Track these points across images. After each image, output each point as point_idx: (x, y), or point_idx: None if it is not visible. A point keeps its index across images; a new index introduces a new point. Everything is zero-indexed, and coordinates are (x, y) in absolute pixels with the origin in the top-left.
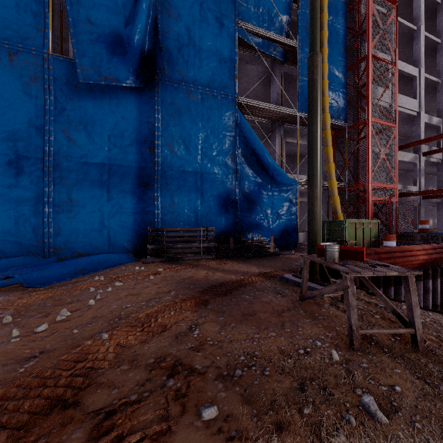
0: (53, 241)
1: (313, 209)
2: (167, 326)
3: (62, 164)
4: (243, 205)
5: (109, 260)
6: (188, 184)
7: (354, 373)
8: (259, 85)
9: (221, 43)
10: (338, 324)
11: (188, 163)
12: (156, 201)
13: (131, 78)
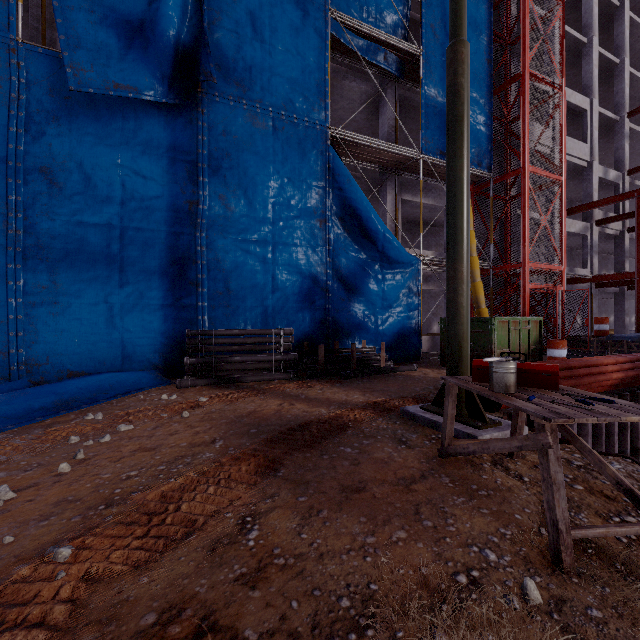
0: (25, 353)
1: (457, 299)
2: (197, 521)
3: (41, 225)
4: (339, 295)
5: (119, 384)
6: (252, 261)
7: (583, 639)
8: (362, 114)
9: (305, 42)
10: (517, 507)
11: (252, 228)
12: (200, 287)
13: (159, 88)
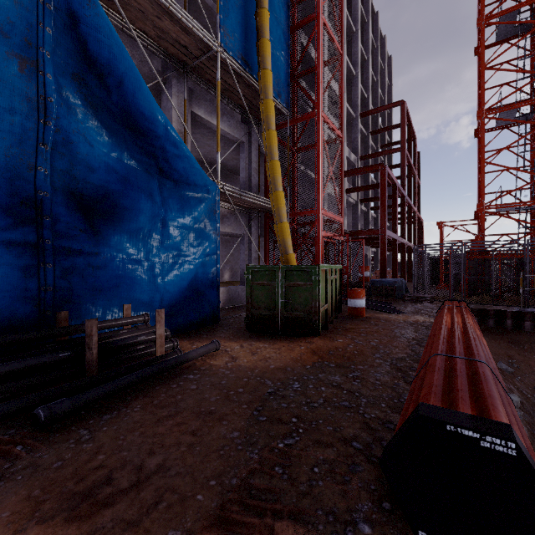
0: None
1: None
2: None
3: None
4: (73, 221)
5: None
6: None
7: None
8: None
9: None
10: None
11: None
12: None
13: None
